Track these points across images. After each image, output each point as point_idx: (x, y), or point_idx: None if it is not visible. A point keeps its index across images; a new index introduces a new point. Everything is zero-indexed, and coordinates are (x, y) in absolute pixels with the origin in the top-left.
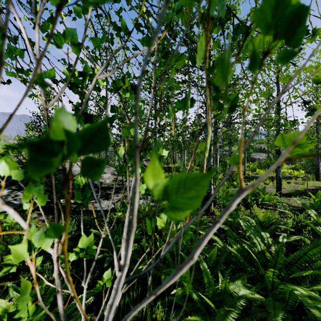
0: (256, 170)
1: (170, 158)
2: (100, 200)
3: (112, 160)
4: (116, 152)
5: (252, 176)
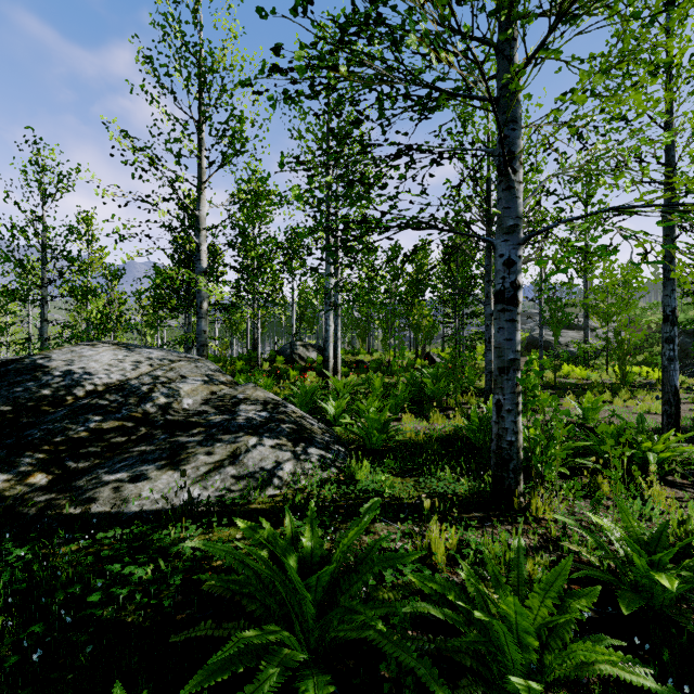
0: (563, 367)
1: (361, 341)
2: (146, 472)
3: (226, 346)
4: (233, 327)
5: (560, 382)
